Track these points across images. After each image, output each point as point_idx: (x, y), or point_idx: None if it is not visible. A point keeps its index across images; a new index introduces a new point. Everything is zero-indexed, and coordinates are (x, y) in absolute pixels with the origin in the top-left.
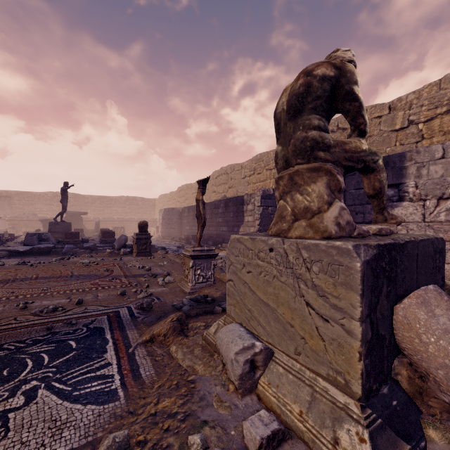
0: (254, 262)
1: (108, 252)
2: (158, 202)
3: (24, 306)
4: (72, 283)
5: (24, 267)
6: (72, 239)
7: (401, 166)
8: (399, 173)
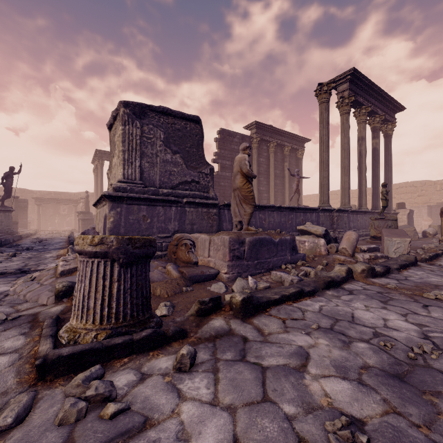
0: None
1: None
2: None
3: None
4: None
5: None
6: None
7: None
8: None
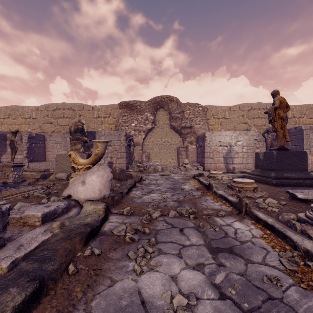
0: (65, 159)
1: None
2: None
3: None
4: None
5: None
6: None
7: (95, 135)
8: (94, 137)
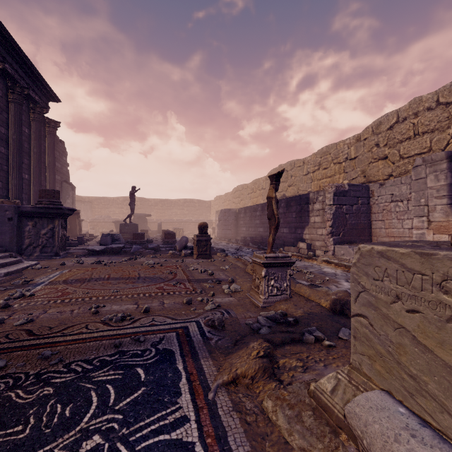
0: (428, 296)
1: (170, 253)
2: (213, 203)
3: (95, 311)
4: (139, 285)
5: (99, 266)
6: (139, 239)
7: None
8: None
